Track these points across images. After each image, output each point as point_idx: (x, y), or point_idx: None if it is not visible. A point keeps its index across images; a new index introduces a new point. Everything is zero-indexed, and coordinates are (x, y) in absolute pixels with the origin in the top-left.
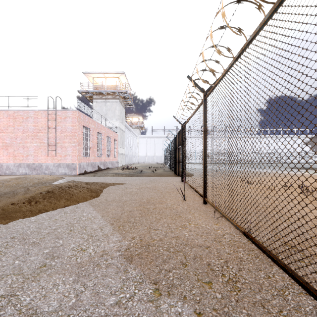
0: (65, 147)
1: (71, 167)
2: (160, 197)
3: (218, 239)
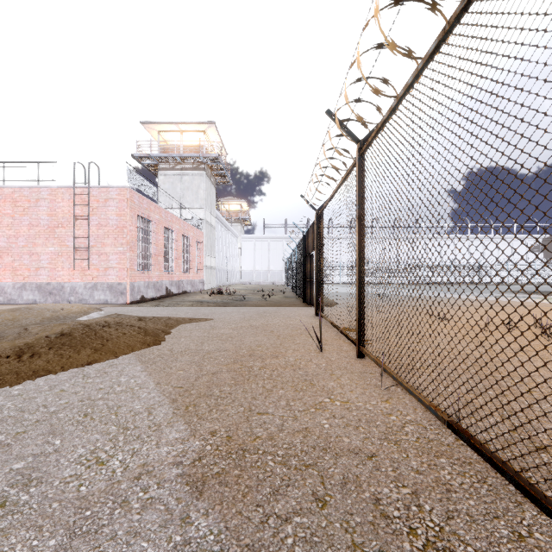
0: (105, 253)
1: (117, 289)
2: (275, 345)
3: (393, 437)
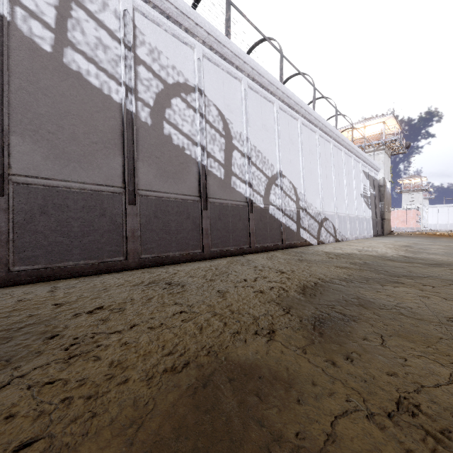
0: (409, 222)
1: (412, 229)
2: None
3: None
